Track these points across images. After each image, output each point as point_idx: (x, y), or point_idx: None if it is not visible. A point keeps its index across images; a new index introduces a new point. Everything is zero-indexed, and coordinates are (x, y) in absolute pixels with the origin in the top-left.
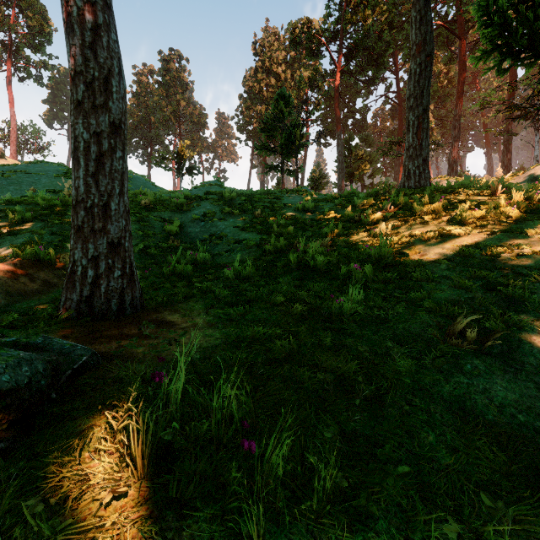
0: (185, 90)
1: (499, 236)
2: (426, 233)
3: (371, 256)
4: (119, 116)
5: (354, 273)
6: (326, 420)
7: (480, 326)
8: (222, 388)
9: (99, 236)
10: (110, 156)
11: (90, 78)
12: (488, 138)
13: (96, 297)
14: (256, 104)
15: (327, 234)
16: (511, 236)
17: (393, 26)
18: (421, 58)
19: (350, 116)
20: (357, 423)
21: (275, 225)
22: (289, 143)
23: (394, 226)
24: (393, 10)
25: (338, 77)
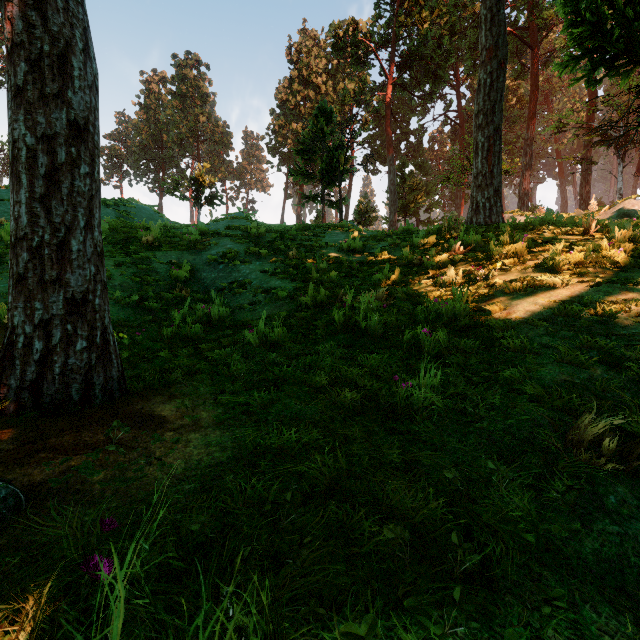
0: (204, 103)
1: (607, 288)
2: (509, 282)
3: (442, 313)
4: (84, 112)
5: (423, 340)
6: (406, 638)
7: (611, 424)
8: (201, 635)
9: (51, 290)
10: (70, 171)
11: (36, 54)
12: (562, 168)
13: (46, 381)
14: (292, 121)
15: (381, 283)
16: (623, 288)
17: (455, 32)
18: (492, 66)
19: (403, 138)
20: (458, 638)
21: (314, 270)
22: (331, 169)
23: (467, 273)
24: (455, 13)
25: (390, 90)
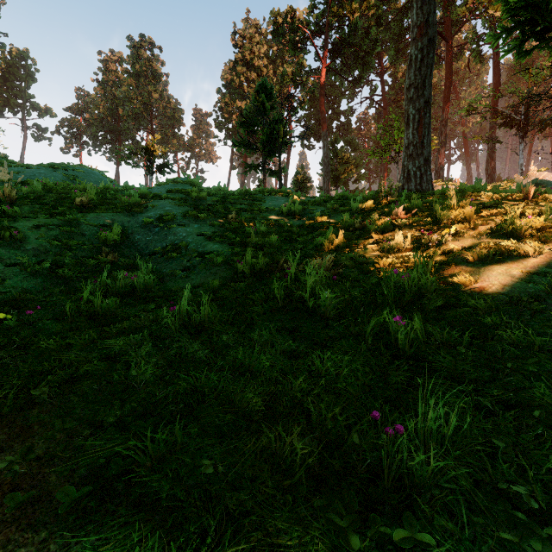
0: (158, 82)
1: None
2: (468, 249)
3: (403, 287)
4: None
5: (393, 330)
6: None
7: None
8: None
9: None
10: None
11: None
12: (468, 148)
13: None
14: (236, 99)
15: (324, 248)
16: None
17: (381, 23)
18: (423, 42)
19: (335, 117)
20: None
21: (253, 234)
22: (272, 140)
23: (416, 238)
24: (381, 6)
25: (324, 73)
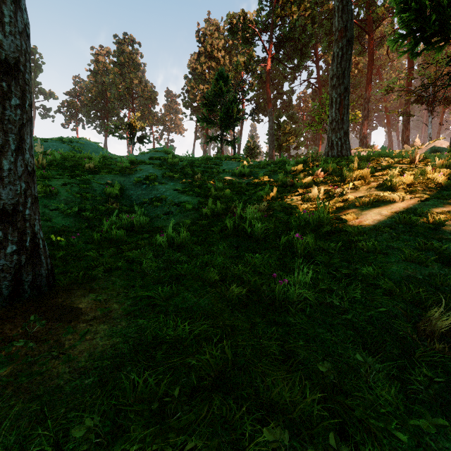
0: (137, 70)
1: (434, 203)
2: (359, 198)
3: (309, 222)
4: (15, 54)
5: (295, 243)
6: None
7: None
8: None
9: None
10: (1, 102)
11: None
12: (389, 119)
13: None
14: (200, 83)
15: (263, 198)
16: (445, 203)
17: (315, 21)
18: (343, 43)
19: (279, 97)
20: None
21: (213, 189)
22: (228, 117)
23: (327, 191)
24: (315, 8)
25: (269, 62)
